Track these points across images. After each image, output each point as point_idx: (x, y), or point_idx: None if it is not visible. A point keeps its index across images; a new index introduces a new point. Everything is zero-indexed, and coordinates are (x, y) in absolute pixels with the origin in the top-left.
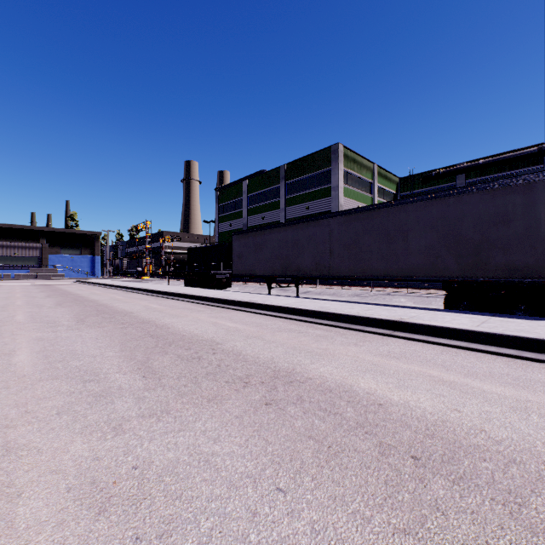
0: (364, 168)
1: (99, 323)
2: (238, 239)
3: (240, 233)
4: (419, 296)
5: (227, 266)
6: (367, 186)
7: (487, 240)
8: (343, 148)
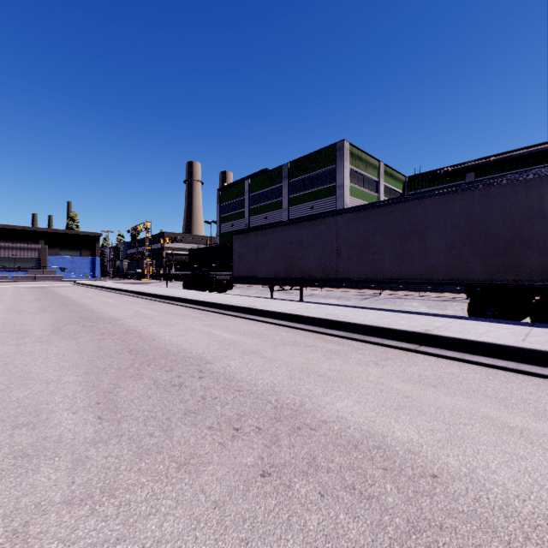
0: (370, 166)
1: (75, 333)
2: (239, 239)
3: (241, 233)
4: (433, 300)
5: (229, 267)
6: (373, 184)
7: (519, 238)
8: (348, 145)
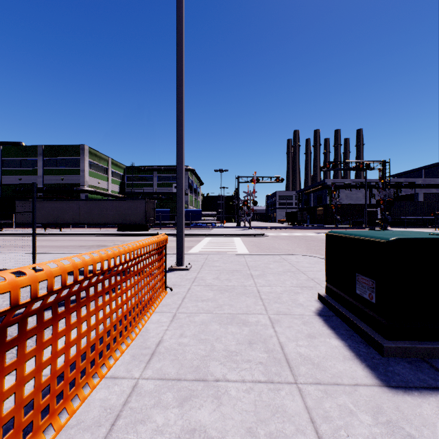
0: (103, 159)
1: None
2: (21, 203)
3: (23, 200)
4: None
5: None
6: (105, 170)
7: (127, 213)
8: (88, 147)
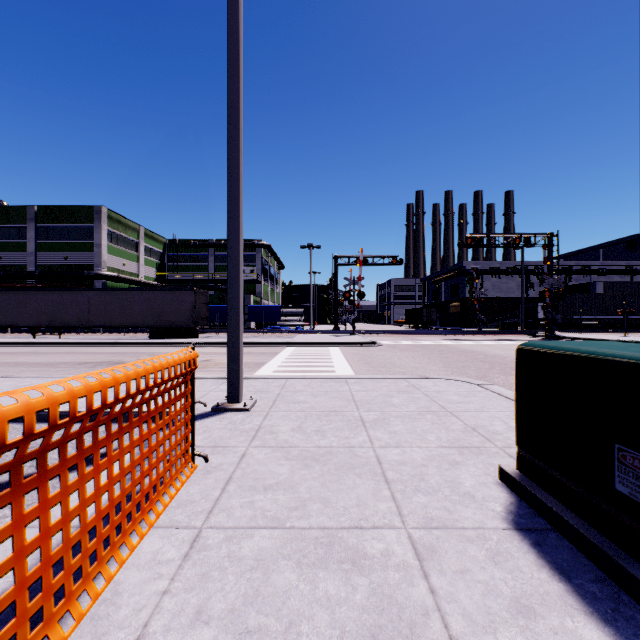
0: (131, 229)
1: None
2: None
3: None
4: None
5: None
6: (133, 244)
7: (164, 311)
8: (108, 210)
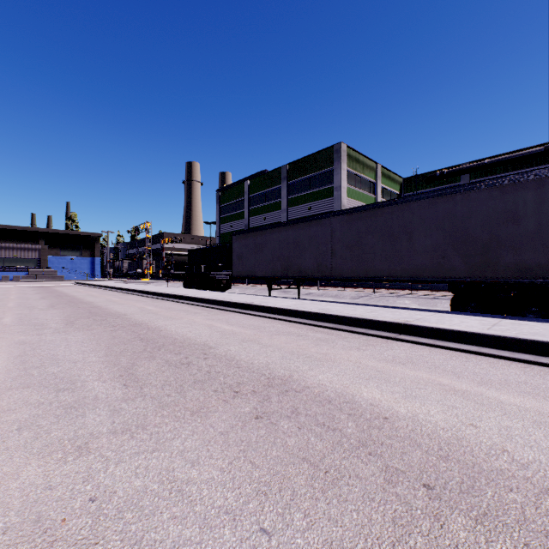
0: (367, 168)
1: (88, 325)
2: (238, 240)
3: (240, 233)
4: (424, 298)
5: (228, 267)
6: (370, 186)
7: (496, 239)
8: (346, 148)
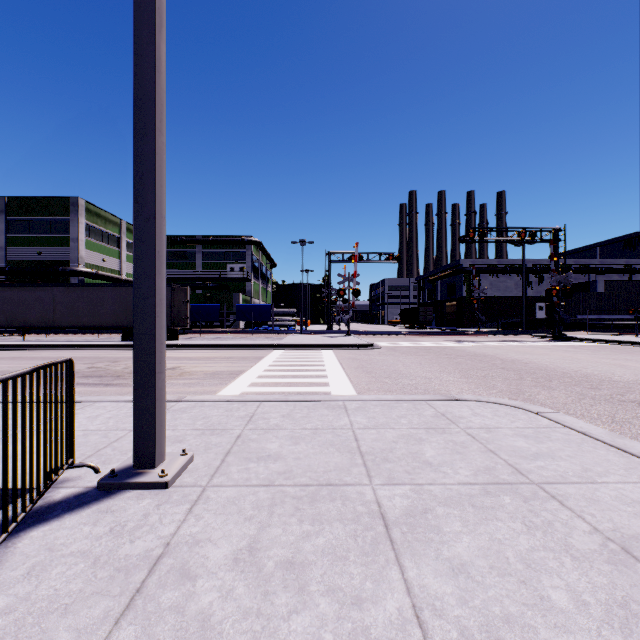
0: (111, 223)
1: None
2: None
3: None
4: None
5: None
6: (115, 240)
7: None
8: (85, 202)
